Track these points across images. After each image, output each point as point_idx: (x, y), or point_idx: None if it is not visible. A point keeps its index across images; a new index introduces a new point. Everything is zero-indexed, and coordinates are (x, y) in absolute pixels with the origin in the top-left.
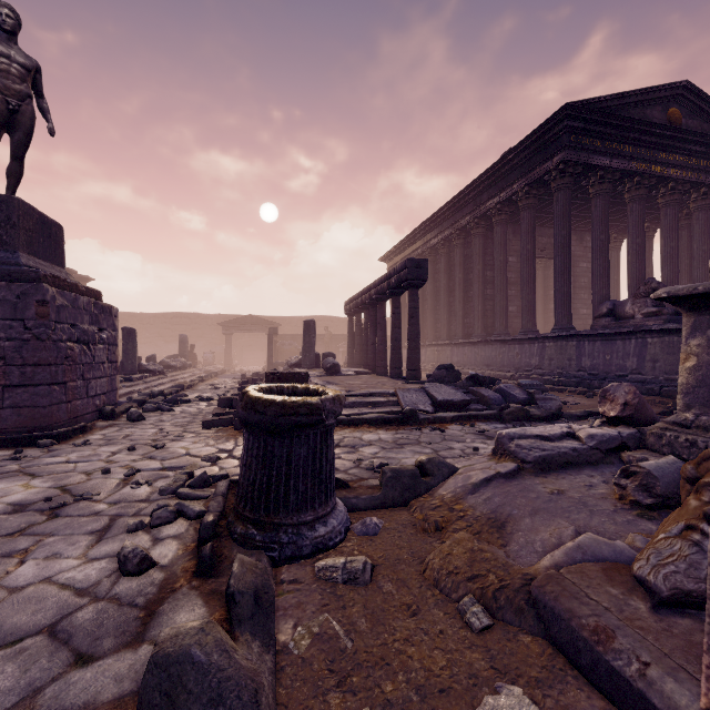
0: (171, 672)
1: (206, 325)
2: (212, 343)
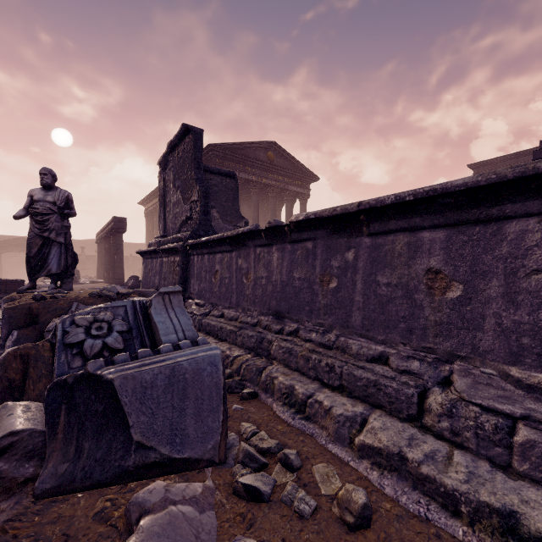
0: None
1: None
2: None
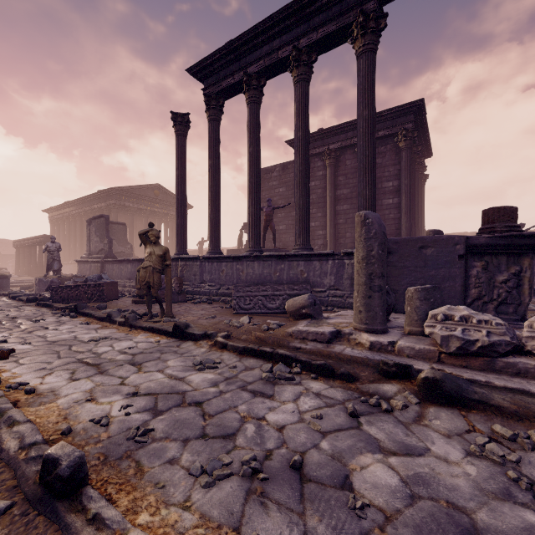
0: None
1: None
2: None
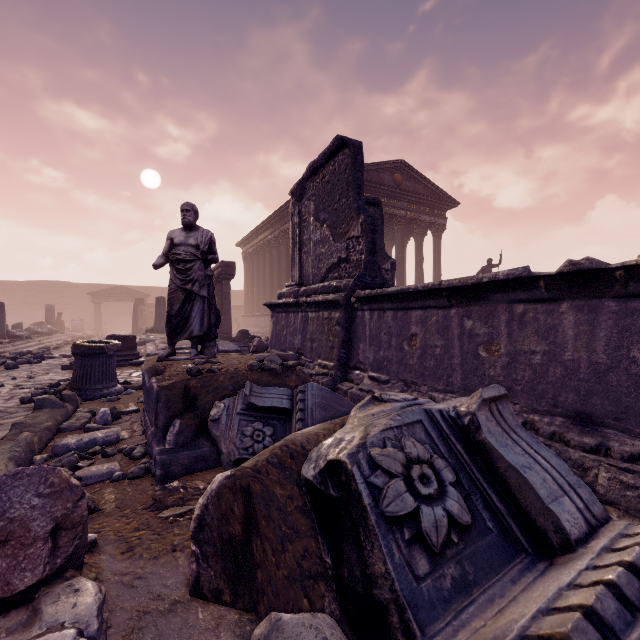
0: (43, 400)
1: (76, 293)
2: (82, 310)
